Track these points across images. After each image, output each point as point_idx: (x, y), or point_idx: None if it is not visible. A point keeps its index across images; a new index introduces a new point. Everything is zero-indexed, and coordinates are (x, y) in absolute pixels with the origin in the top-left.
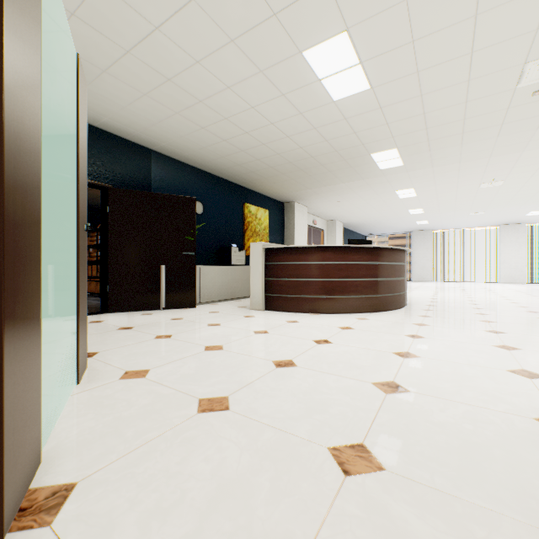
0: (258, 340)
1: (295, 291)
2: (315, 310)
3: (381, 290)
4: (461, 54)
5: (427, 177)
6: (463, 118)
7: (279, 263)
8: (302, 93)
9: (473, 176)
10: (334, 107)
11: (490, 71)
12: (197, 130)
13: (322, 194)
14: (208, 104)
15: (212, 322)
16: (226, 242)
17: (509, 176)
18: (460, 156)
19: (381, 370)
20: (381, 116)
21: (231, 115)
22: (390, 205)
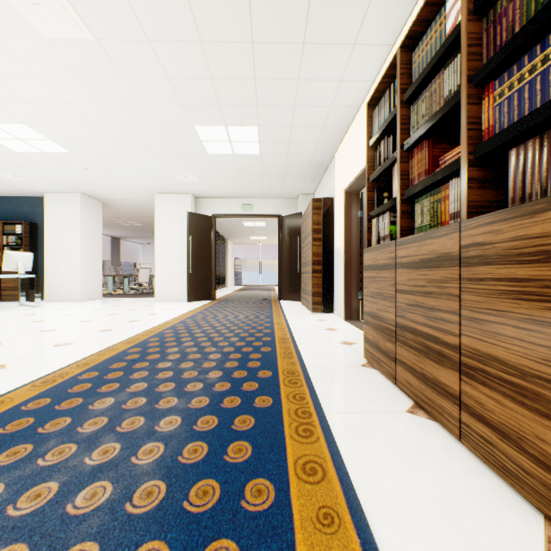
0: None
1: None
2: None
3: None
4: None
5: None
6: None
7: None
8: None
9: None
10: None
11: None
12: None
13: None
14: None
15: None
16: None
17: None
18: None
19: None
20: None
21: None
22: None
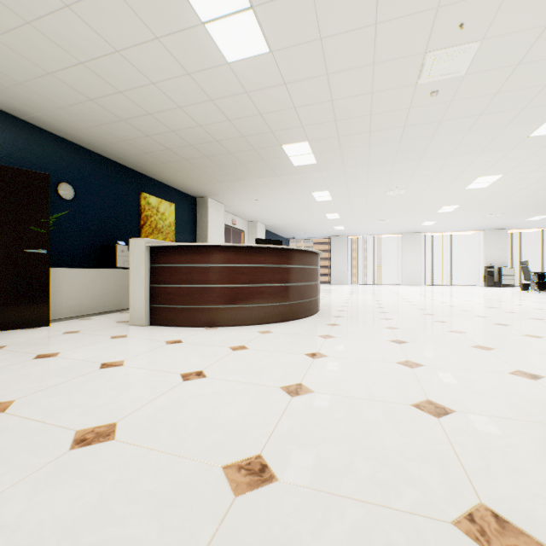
0: (92, 382)
1: (187, 301)
2: (213, 323)
3: (290, 296)
4: (366, 23)
5: (340, 179)
6: (370, 113)
7: (168, 265)
8: (184, 40)
9: (380, 182)
10: (230, 72)
11: (394, 55)
12: (42, 76)
13: (238, 190)
14: (43, 31)
15: (48, 352)
16: (114, 238)
17: (409, 185)
18: (368, 158)
19: (252, 428)
20: (287, 96)
21: (88, 59)
22: (308, 207)
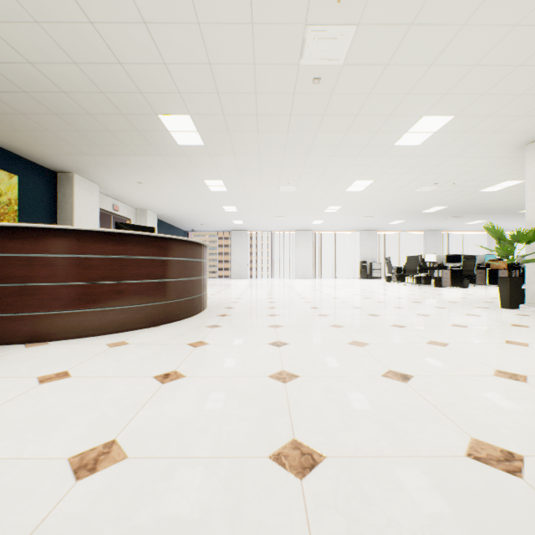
0: None
1: None
2: (40, 336)
3: (162, 295)
4: None
5: (233, 168)
6: (255, 91)
7: None
8: None
9: (273, 176)
10: None
11: (274, 18)
12: None
13: (113, 167)
14: None
15: None
16: None
17: (299, 182)
18: (259, 147)
19: None
20: (151, 43)
21: None
22: (203, 197)
